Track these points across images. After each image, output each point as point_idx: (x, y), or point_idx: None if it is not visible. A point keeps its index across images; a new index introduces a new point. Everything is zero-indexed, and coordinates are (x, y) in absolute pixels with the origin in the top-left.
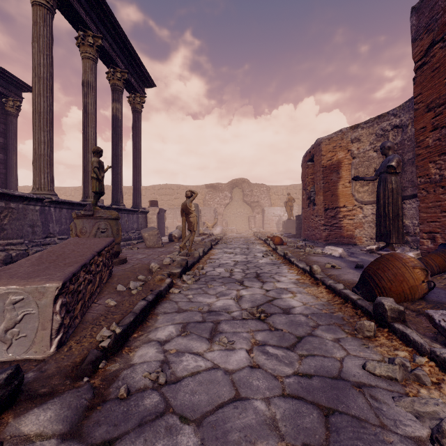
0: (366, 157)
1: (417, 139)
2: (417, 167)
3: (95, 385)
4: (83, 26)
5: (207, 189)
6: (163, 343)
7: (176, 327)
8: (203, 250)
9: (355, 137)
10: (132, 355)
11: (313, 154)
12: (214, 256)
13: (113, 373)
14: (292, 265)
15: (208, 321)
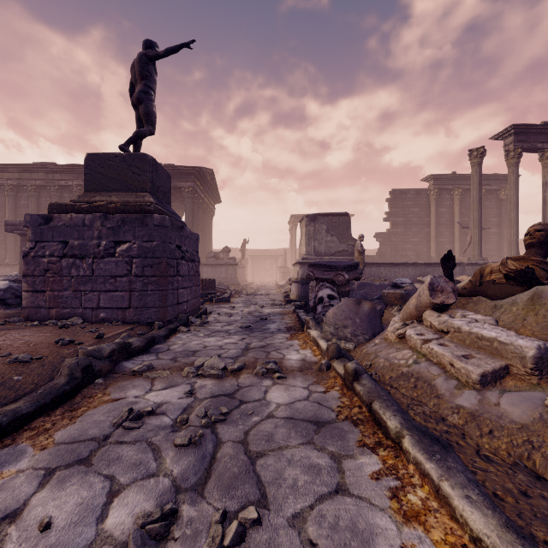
0: None
1: None
2: None
3: None
4: (541, 150)
5: None
6: None
7: None
8: None
9: None
10: None
11: None
12: None
13: None
14: None
15: None
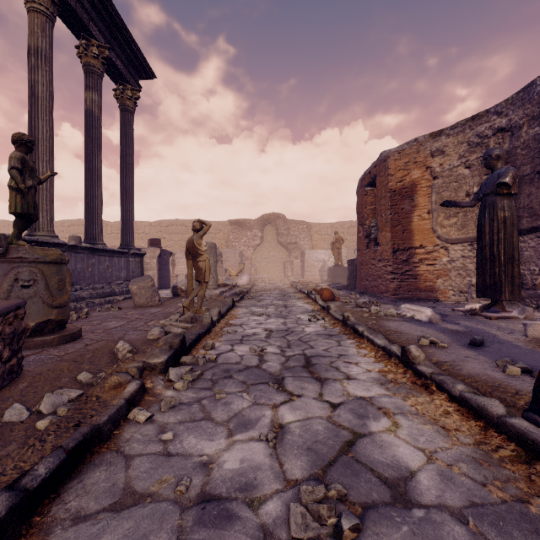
0: (454, 176)
1: None
2: None
3: None
4: None
5: (231, 226)
6: None
7: None
8: (219, 311)
9: (437, 149)
10: None
11: (375, 175)
12: (236, 321)
13: None
14: (361, 339)
15: None
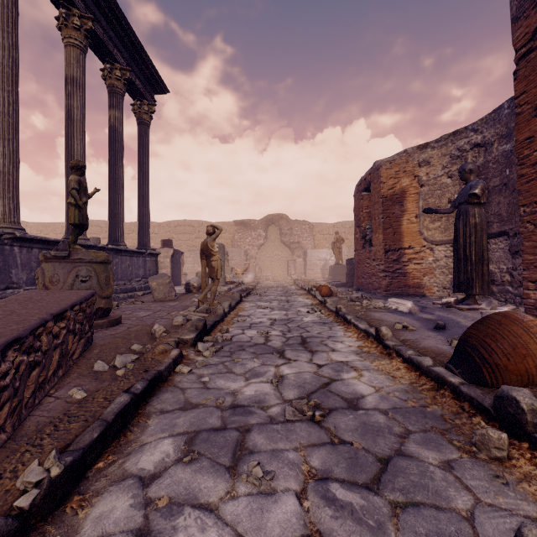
0: (438, 184)
1: (519, 153)
2: (519, 192)
3: None
4: (65, 1)
5: (236, 226)
6: (148, 482)
7: (176, 441)
8: (230, 304)
9: (424, 159)
10: (82, 517)
11: (370, 181)
12: (245, 312)
13: None
14: (348, 325)
15: (231, 428)
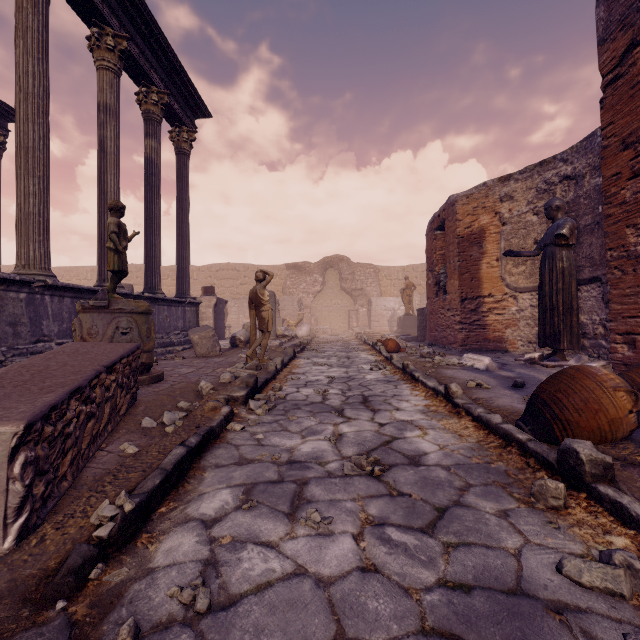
0: (523, 222)
1: (606, 191)
2: (606, 235)
3: (75, 618)
4: (98, 20)
5: (288, 270)
6: (210, 525)
7: (234, 492)
8: (282, 360)
9: (506, 194)
10: (153, 550)
11: (444, 218)
12: (299, 370)
13: (115, 588)
14: (416, 384)
15: (288, 480)
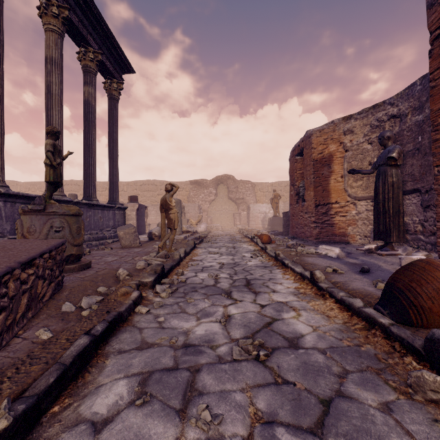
0: (360, 149)
1: (434, 121)
2: (433, 155)
3: None
4: None
5: (191, 185)
6: (100, 428)
7: (131, 382)
8: (185, 250)
9: (348, 129)
10: None
11: (303, 147)
12: (198, 257)
13: None
14: (286, 269)
15: (182, 368)
